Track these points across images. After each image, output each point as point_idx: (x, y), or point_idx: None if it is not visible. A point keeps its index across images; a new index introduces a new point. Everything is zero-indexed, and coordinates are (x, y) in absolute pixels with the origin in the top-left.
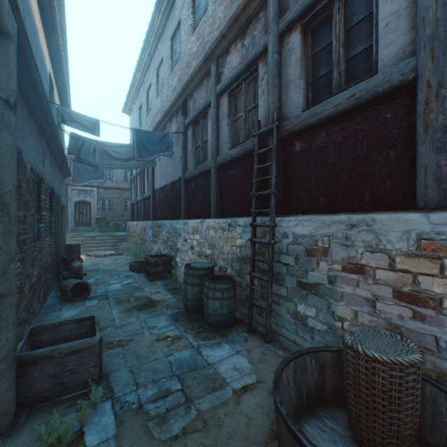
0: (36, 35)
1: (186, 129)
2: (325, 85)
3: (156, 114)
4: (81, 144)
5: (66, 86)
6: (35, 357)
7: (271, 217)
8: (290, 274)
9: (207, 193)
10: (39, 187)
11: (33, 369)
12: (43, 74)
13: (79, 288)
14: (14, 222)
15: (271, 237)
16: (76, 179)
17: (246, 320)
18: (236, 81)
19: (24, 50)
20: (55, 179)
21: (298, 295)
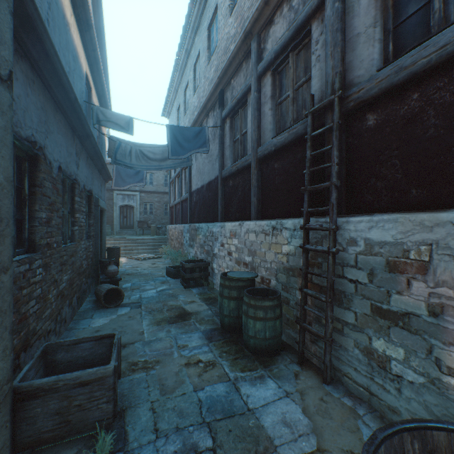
0: (67, 28)
1: (223, 122)
2: (417, 27)
3: (193, 112)
4: (117, 146)
5: (104, 89)
6: (36, 388)
7: (331, 217)
8: (361, 295)
9: (246, 192)
10: (73, 189)
11: (34, 403)
12: (77, 72)
13: (113, 294)
14: (7, 223)
15: (331, 244)
16: (118, 183)
17: (296, 347)
18: (281, 54)
19: (35, 26)
20: (93, 182)
21: (374, 326)
